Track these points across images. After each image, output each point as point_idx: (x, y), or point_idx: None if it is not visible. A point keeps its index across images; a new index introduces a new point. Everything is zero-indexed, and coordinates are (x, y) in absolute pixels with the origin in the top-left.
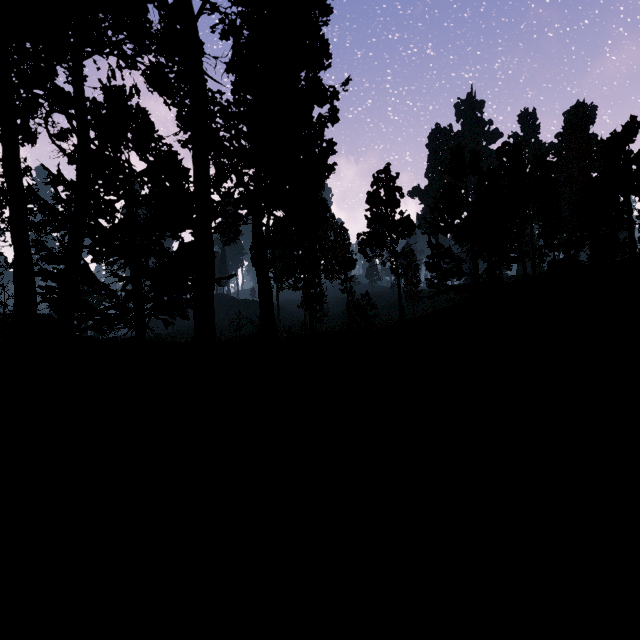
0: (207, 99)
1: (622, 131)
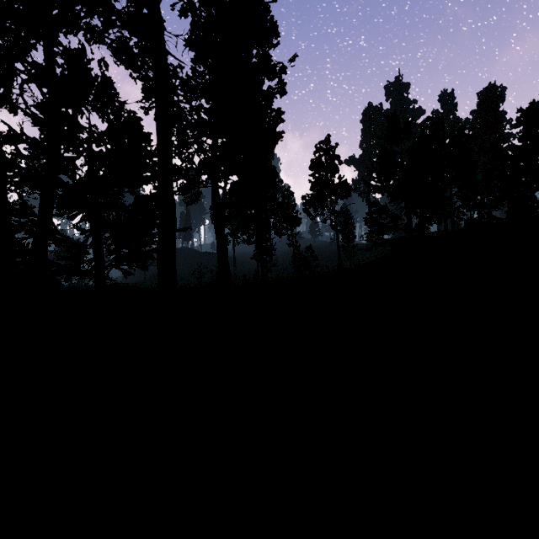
0: (169, 73)
1: None
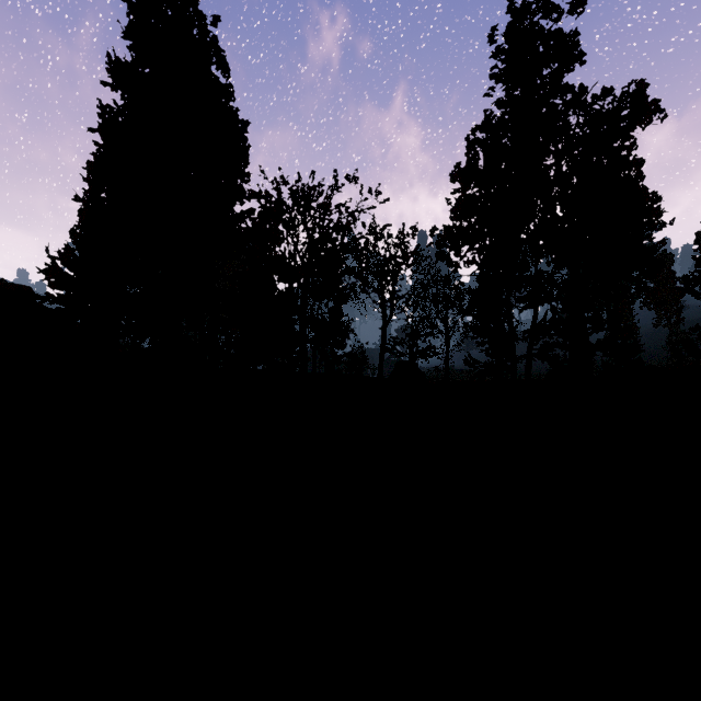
0: None
1: None
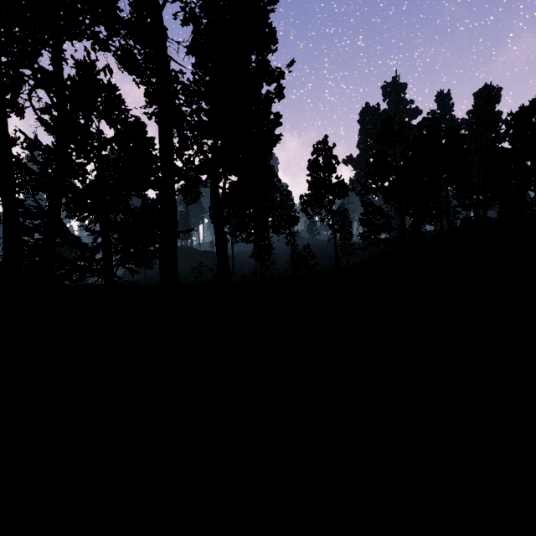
0: (171, 78)
1: (529, 105)
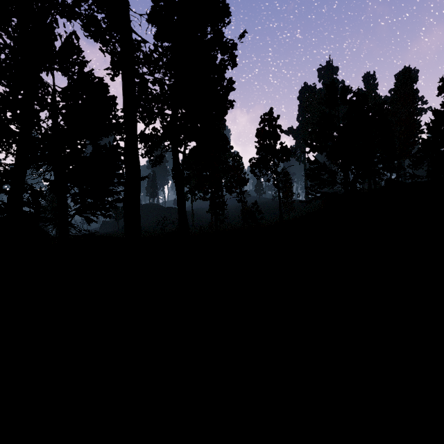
0: (134, 47)
1: None
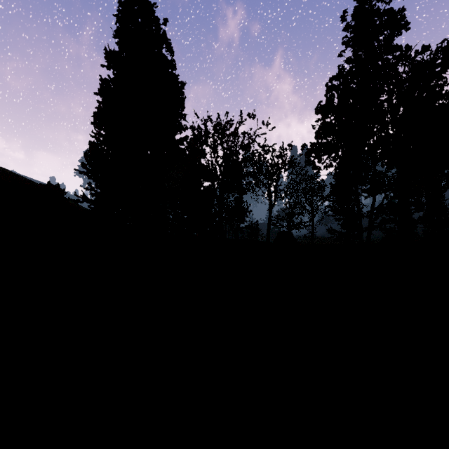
0: None
1: None
